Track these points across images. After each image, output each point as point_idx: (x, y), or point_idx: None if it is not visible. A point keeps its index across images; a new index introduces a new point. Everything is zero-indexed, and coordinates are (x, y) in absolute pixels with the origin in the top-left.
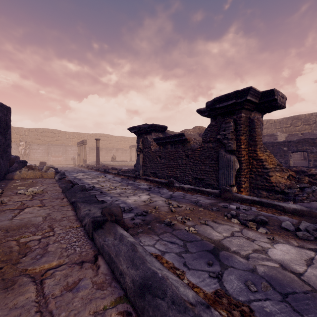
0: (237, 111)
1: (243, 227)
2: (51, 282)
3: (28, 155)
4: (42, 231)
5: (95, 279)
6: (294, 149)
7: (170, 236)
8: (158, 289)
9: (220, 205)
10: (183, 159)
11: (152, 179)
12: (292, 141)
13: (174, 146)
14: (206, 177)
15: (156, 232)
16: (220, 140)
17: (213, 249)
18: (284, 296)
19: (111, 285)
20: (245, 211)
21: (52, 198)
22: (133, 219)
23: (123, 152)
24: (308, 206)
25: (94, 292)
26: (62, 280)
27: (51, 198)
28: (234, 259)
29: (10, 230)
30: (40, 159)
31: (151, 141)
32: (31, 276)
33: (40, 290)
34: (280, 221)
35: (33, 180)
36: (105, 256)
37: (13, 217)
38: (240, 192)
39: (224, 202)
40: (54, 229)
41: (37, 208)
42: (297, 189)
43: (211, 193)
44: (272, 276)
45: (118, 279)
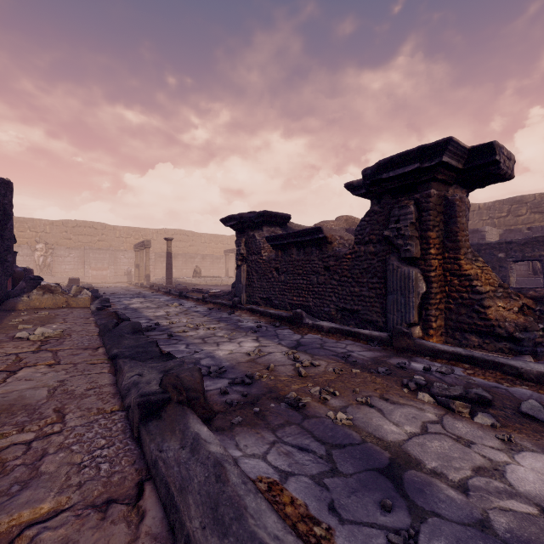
0: (422, 184)
1: (444, 412)
2: None
3: (50, 267)
4: (40, 421)
5: None
6: (518, 256)
7: (297, 433)
8: None
9: (392, 363)
10: (319, 275)
11: (263, 310)
12: (515, 241)
13: (302, 251)
14: (362, 308)
15: (269, 423)
16: (390, 240)
17: (388, 465)
18: None
19: None
20: (443, 376)
21: (77, 348)
22: (225, 392)
23: (213, 261)
24: None
25: None
26: None
27: (74, 348)
28: (436, 493)
29: None
30: (72, 274)
31: (261, 242)
32: None
33: None
34: (515, 399)
35: (51, 312)
36: (159, 486)
37: None
38: (429, 337)
39: (399, 357)
40: (65, 416)
41: (44, 368)
42: (539, 332)
43: (374, 338)
44: (529, 542)
45: None
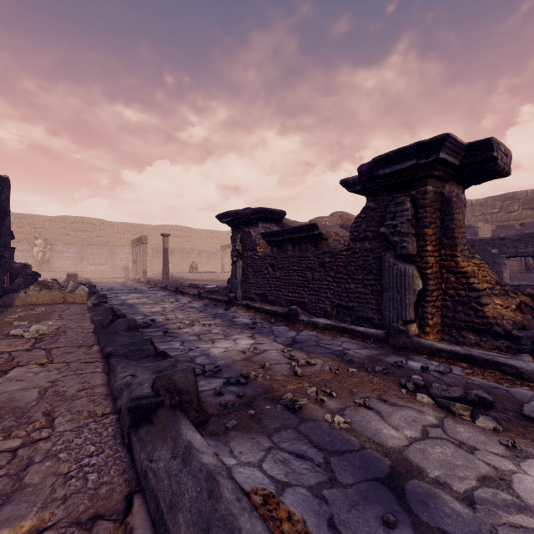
0: (418, 181)
1: (444, 414)
2: None
3: (49, 262)
4: (27, 425)
5: None
6: (511, 252)
7: (294, 438)
8: None
9: (389, 362)
10: (314, 271)
11: (258, 307)
12: (508, 238)
13: (298, 248)
14: (358, 304)
15: (265, 427)
16: (386, 237)
17: (389, 474)
18: None
19: None
20: (441, 376)
21: (71, 346)
22: (220, 393)
23: (209, 256)
24: None
25: None
26: None
27: (69, 346)
28: (440, 506)
29: None
30: (70, 269)
31: (257, 238)
32: None
33: None
34: (517, 400)
35: (47, 308)
36: (148, 500)
37: None
38: (425, 335)
39: (396, 355)
40: (54, 420)
41: (36, 368)
42: None
43: (370, 335)
44: None
45: None
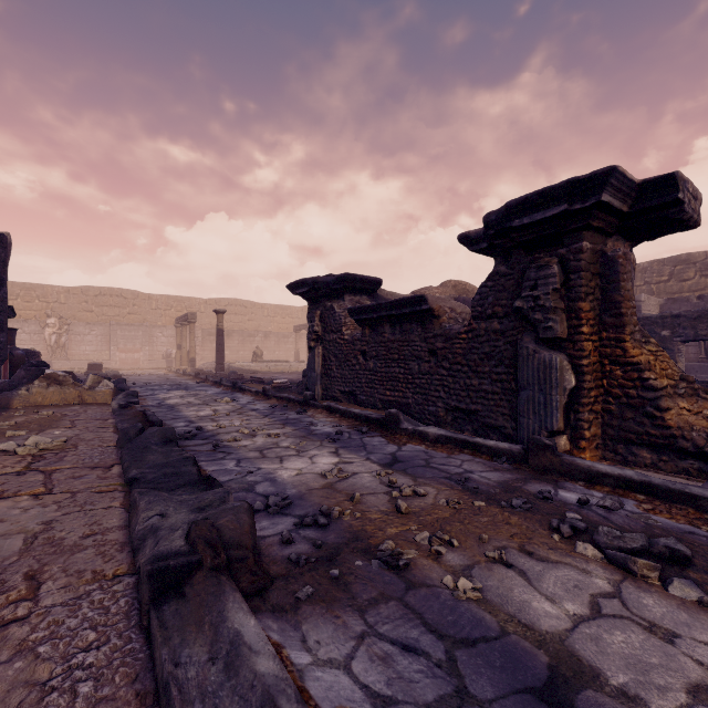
0: (570, 235)
1: (621, 576)
2: None
3: (65, 348)
4: None
5: None
6: (688, 334)
7: (399, 616)
8: None
9: (531, 491)
10: (421, 361)
11: (345, 409)
12: (684, 315)
13: (399, 329)
14: (483, 408)
15: (355, 597)
16: (523, 314)
17: (548, 681)
18: None
19: None
20: (608, 514)
21: (82, 467)
22: (289, 541)
23: (279, 340)
24: None
25: None
26: None
27: (78, 467)
28: None
29: None
30: (93, 357)
31: (342, 315)
32: None
33: None
34: None
35: (56, 411)
36: None
37: None
38: (579, 452)
39: (540, 482)
40: (40, 586)
41: (27, 501)
42: None
43: (501, 452)
44: None
45: None
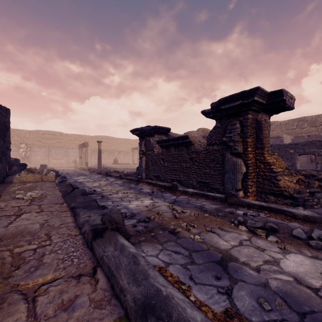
0: (244, 112)
1: (252, 235)
2: (44, 300)
3: (29, 158)
4: (38, 239)
5: (93, 296)
6: (301, 151)
7: (174, 245)
8: (163, 310)
9: (226, 211)
10: (186, 162)
11: (155, 183)
12: (299, 143)
13: (177, 149)
14: (211, 181)
15: (159, 241)
16: (226, 143)
17: (220, 260)
18: (302, 316)
19: (110, 303)
20: (253, 217)
21: (51, 203)
22: (135, 226)
23: (125, 154)
24: (320, 212)
25: (91, 312)
26: (57, 297)
27: (50, 203)
28: (243, 272)
29: (4, 239)
30: (41, 162)
31: (154, 143)
32: (23, 293)
33: (31, 310)
34: (290, 228)
35: (32, 184)
36: (104, 268)
37: (8, 224)
38: (247, 197)
39: (230, 208)
40: (51, 237)
41: (35, 214)
42: (307, 194)
43: (217, 198)
44: (286, 292)
45: (118, 296)
